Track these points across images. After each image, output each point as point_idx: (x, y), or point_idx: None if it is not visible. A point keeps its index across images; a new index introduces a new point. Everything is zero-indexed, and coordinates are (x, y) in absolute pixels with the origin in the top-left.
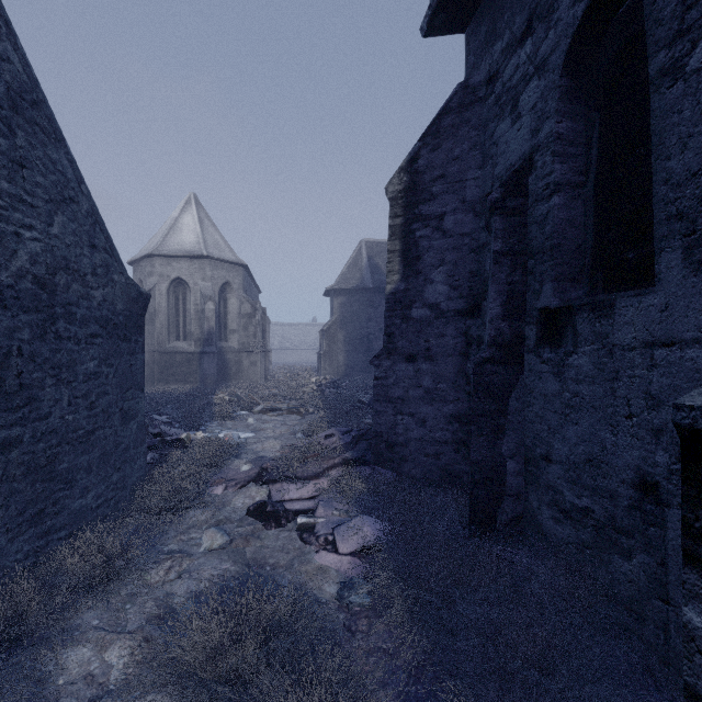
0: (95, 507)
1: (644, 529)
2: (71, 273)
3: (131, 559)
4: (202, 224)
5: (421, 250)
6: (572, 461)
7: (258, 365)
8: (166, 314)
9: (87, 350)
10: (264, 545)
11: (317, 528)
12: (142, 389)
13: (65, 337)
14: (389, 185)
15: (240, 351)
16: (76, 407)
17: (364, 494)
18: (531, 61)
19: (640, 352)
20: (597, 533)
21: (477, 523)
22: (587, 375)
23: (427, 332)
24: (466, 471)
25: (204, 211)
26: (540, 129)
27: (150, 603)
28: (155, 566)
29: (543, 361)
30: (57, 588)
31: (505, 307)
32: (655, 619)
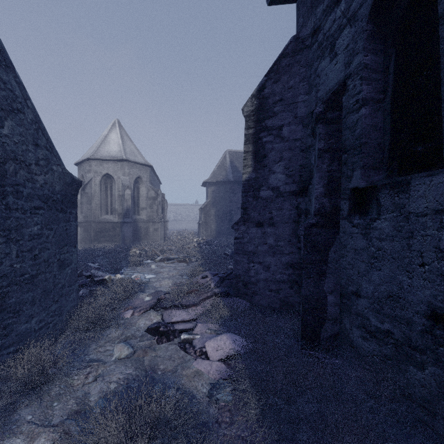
0: (38, 329)
1: (434, 348)
2: (19, 163)
3: (60, 368)
4: (123, 139)
5: (267, 151)
6: (376, 296)
7: (159, 230)
8: (99, 197)
9: (31, 218)
10: (158, 355)
11: (195, 342)
12: (74, 246)
13: (13, 208)
14: (245, 107)
15: (148, 221)
16: (22, 258)
17: (228, 317)
18: (344, 15)
19: (431, 217)
20: (396, 349)
21: (306, 339)
22: (388, 235)
23: (270, 207)
24: (297, 301)
25: (124, 130)
26: (351, 62)
27: (72, 401)
28: (78, 372)
29: (354, 225)
30: (2, 392)
31: (326, 188)
32: (443, 415)
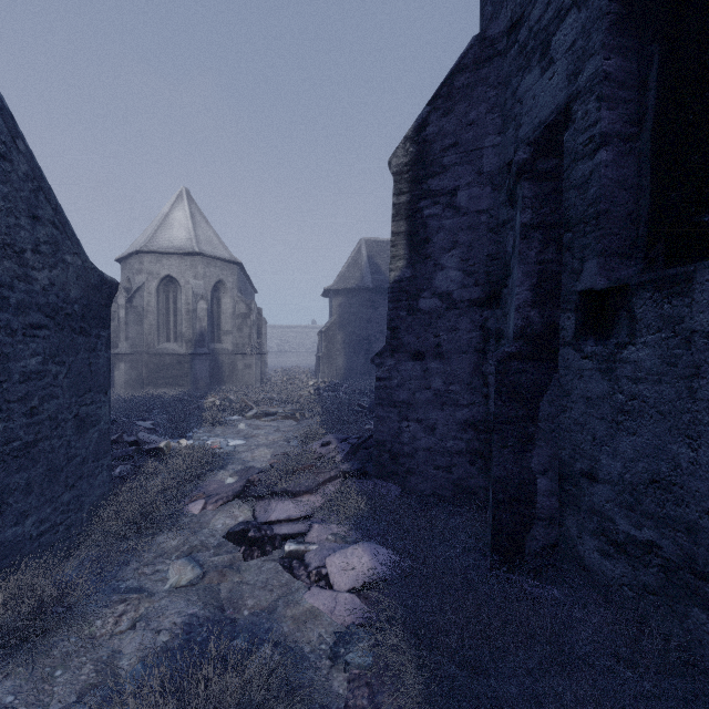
0: (37, 535)
1: None
2: (1, 247)
3: (72, 605)
4: (194, 220)
5: (430, 231)
6: (627, 481)
7: (253, 368)
8: (155, 313)
9: (25, 343)
10: (244, 580)
11: (308, 557)
12: (105, 392)
13: None
14: (393, 158)
15: (234, 353)
16: (8, 413)
17: (365, 513)
18: None
19: None
20: (666, 576)
21: (501, 553)
22: (650, 372)
23: (437, 326)
24: (483, 486)
25: (196, 206)
26: (580, 72)
27: (88, 668)
28: (103, 612)
29: (585, 356)
30: None
31: (535, 292)
32: None
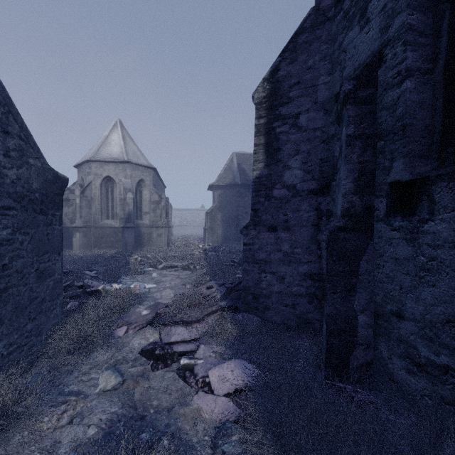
0: (7, 354)
1: None
2: None
3: (27, 406)
4: (124, 140)
5: (281, 143)
6: (427, 320)
7: (163, 236)
8: (99, 201)
9: None
10: (151, 386)
11: (196, 369)
12: (58, 253)
13: None
14: (255, 93)
15: (151, 226)
16: None
17: (236, 337)
18: None
19: None
20: None
21: (332, 367)
22: (446, 240)
23: (285, 208)
24: (318, 318)
25: (126, 131)
26: (390, 26)
27: None
28: (50, 410)
29: (394, 228)
30: None
31: (356, 183)
32: None
